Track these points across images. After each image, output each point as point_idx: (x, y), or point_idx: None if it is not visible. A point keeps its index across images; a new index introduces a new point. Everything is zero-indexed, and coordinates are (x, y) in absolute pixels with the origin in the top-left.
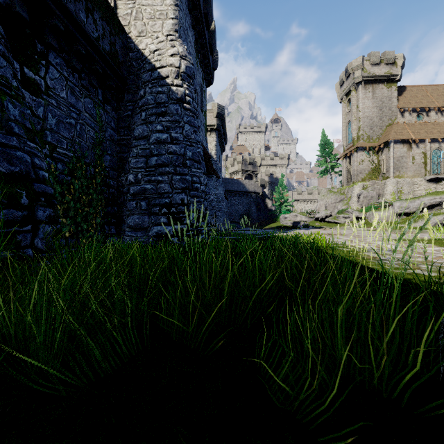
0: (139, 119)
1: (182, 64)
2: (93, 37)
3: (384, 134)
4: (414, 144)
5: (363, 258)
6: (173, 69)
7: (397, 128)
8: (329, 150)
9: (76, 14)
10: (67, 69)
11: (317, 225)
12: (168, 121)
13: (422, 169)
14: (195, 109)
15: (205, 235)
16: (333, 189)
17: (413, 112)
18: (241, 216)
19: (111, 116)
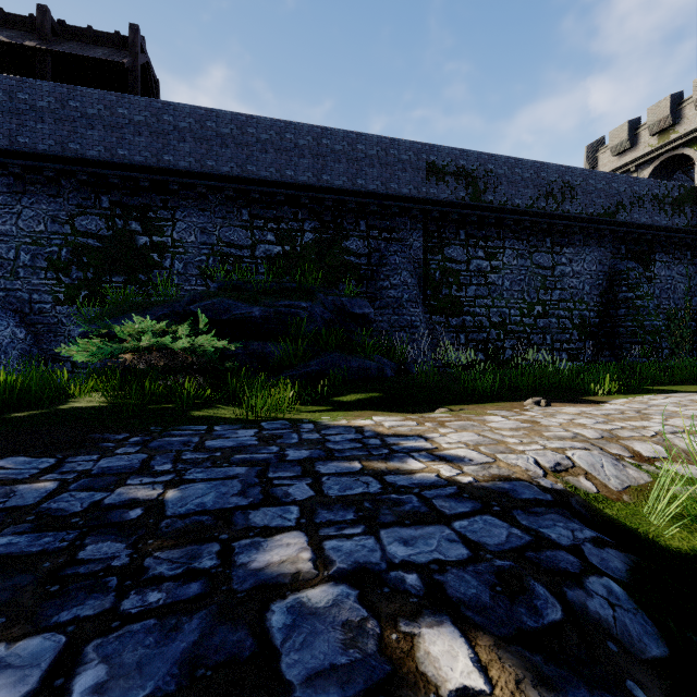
0: None
1: None
2: (683, 226)
3: None
4: None
5: None
6: None
7: None
8: None
9: (672, 224)
10: (665, 256)
11: None
12: None
13: None
14: None
15: None
16: None
17: None
18: None
19: None
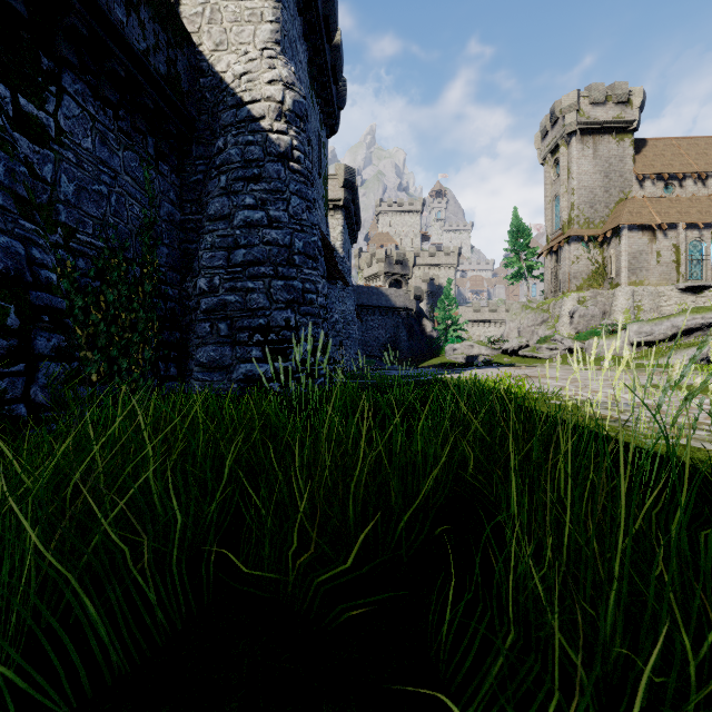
0: (216, 187)
1: (286, 97)
2: (138, 49)
3: (612, 215)
4: (660, 232)
5: (589, 418)
6: (271, 104)
7: (633, 206)
8: (524, 242)
9: (109, 10)
10: (94, 101)
11: (505, 362)
12: (265, 191)
13: (673, 272)
14: (308, 171)
15: (325, 378)
16: (530, 303)
17: (658, 180)
18: (384, 347)
19: (169, 182)
